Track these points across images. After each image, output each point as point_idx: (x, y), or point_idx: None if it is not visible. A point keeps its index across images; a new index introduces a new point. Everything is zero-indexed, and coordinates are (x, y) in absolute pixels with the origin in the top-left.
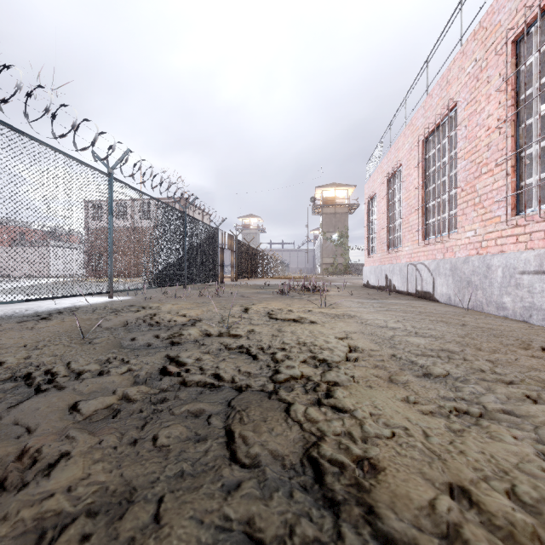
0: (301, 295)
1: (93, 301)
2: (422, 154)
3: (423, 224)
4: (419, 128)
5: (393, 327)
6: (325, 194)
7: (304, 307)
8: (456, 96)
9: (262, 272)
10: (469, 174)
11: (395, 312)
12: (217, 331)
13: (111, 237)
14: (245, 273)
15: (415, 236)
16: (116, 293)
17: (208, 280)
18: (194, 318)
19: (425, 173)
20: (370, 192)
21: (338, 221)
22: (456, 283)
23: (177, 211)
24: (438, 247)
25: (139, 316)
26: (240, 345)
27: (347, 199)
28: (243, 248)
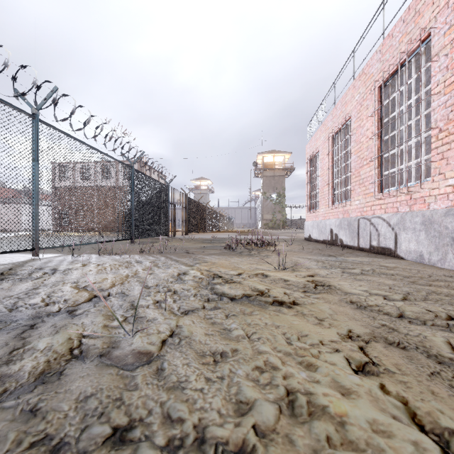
0: (250, 251)
1: (8, 261)
2: (378, 102)
3: (379, 175)
4: (374, 74)
5: (419, 318)
6: (265, 160)
7: (258, 270)
8: (431, 24)
9: (211, 227)
10: (453, 109)
11: (377, 278)
12: (113, 337)
13: (35, 186)
14: (195, 228)
15: (369, 189)
16: (54, 248)
17: (158, 234)
18: (103, 293)
19: (381, 121)
20: (312, 151)
21: (276, 183)
22: (433, 239)
23: (123, 165)
24: (402, 199)
25: (25, 290)
26: (125, 424)
27: (284, 164)
28: (194, 204)
